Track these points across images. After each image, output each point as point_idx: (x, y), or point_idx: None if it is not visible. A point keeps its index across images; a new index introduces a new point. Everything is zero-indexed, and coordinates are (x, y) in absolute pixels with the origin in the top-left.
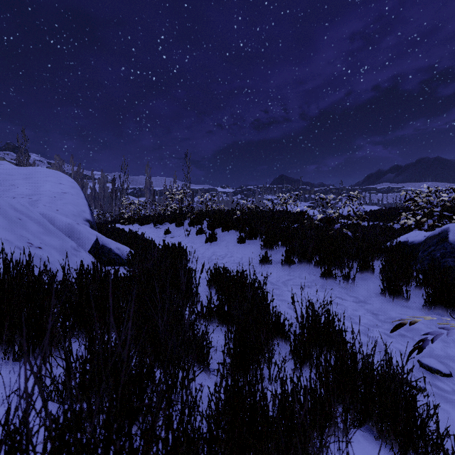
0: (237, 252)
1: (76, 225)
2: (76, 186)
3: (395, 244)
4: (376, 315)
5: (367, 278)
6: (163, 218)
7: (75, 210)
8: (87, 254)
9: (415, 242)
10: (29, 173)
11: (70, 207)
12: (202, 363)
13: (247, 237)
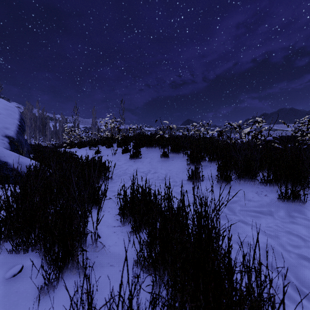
0: (161, 168)
1: None
2: (13, 110)
3: None
4: None
5: None
6: (97, 141)
7: None
8: None
9: None
10: None
11: None
12: None
13: (170, 154)
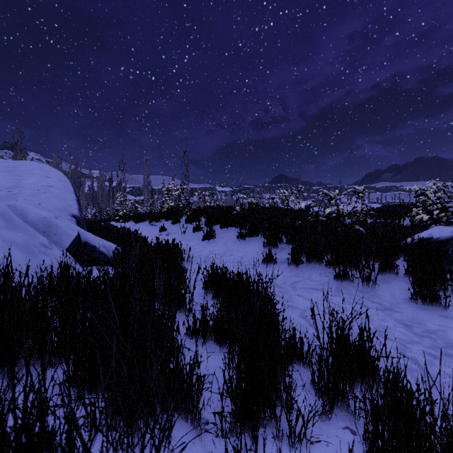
0: (237, 250)
1: (53, 219)
2: (65, 180)
3: (418, 240)
4: (409, 326)
5: (389, 280)
6: (159, 215)
7: (60, 205)
8: (62, 252)
9: (441, 238)
10: (14, 166)
11: (54, 202)
12: (190, 413)
13: (247, 234)
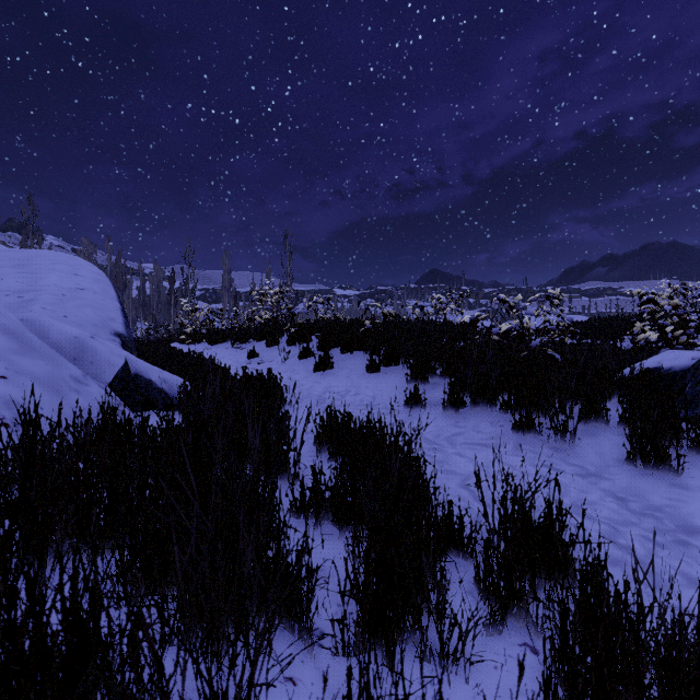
0: (367, 387)
1: (89, 340)
2: (104, 280)
3: (640, 372)
4: (624, 501)
5: (596, 431)
6: (247, 333)
7: (96, 317)
8: (102, 389)
9: (675, 368)
10: (25, 258)
11: (87, 313)
12: (298, 621)
13: (382, 363)
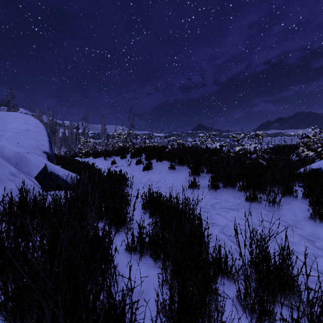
0: (169, 178)
1: (25, 154)
2: (41, 126)
3: (310, 171)
4: (312, 241)
5: (290, 202)
6: (111, 152)
7: (34, 144)
8: (28, 179)
9: None
10: (1, 115)
11: (30, 141)
12: None
13: (176, 166)
